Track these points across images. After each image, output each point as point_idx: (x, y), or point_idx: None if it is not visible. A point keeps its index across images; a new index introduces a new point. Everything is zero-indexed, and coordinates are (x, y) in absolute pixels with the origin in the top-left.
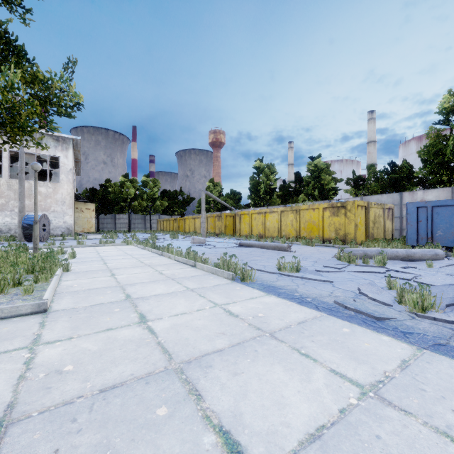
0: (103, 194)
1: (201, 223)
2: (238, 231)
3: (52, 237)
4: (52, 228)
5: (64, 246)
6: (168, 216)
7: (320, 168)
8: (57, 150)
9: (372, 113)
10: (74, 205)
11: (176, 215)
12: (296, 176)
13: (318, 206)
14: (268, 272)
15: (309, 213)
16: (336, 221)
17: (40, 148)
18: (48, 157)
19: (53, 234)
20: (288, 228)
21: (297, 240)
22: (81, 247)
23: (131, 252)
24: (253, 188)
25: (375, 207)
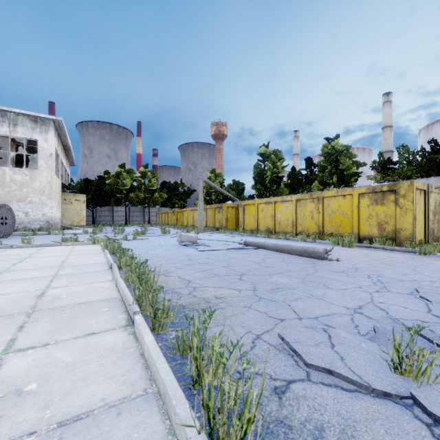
0: (98, 185)
1: (198, 215)
2: (242, 225)
3: (27, 231)
4: (28, 221)
5: (1, 246)
6: (168, 208)
7: (339, 151)
8: (34, 133)
9: (388, 95)
10: (62, 196)
11: (176, 207)
12: (306, 163)
13: (352, 191)
14: (366, 389)
15: (337, 202)
16: (380, 212)
17: (14, 130)
18: (24, 140)
19: (30, 228)
20: (306, 221)
21: (323, 237)
22: (26, 247)
23: (73, 260)
24: (258, 176)
25: (436, 192)
